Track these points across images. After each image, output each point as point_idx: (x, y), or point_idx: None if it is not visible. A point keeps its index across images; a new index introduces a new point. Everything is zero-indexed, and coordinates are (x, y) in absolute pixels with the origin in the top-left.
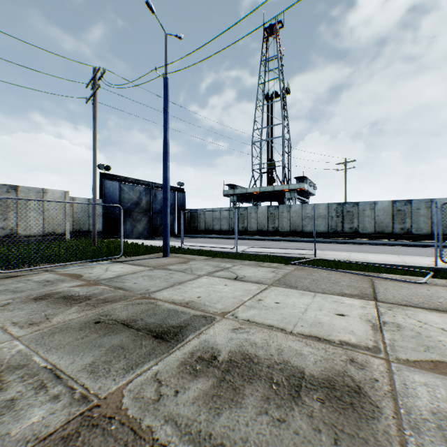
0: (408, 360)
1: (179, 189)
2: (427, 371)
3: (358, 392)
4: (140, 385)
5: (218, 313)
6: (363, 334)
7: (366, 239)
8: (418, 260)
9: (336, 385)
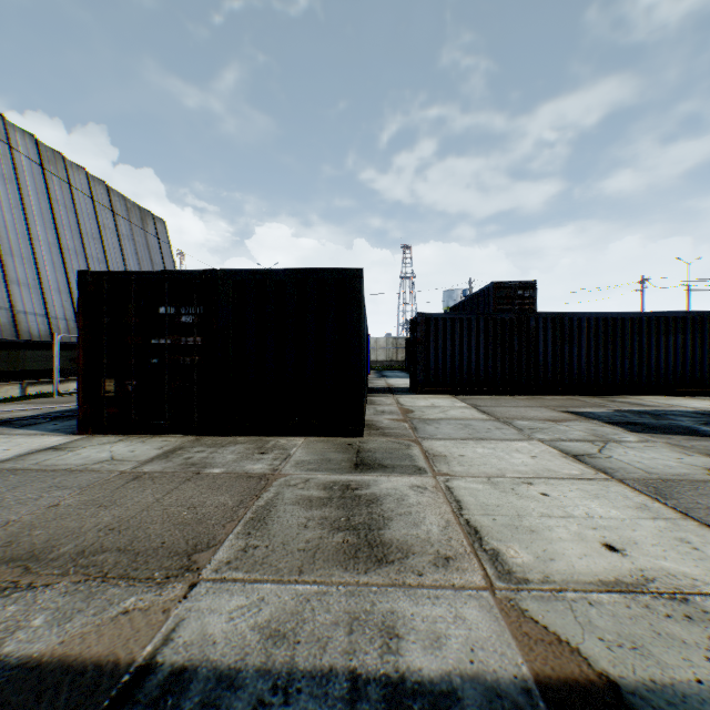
0: None
1: None
2: None
3: None
4: None
5: None
6: None
7: None
8: None
9: None
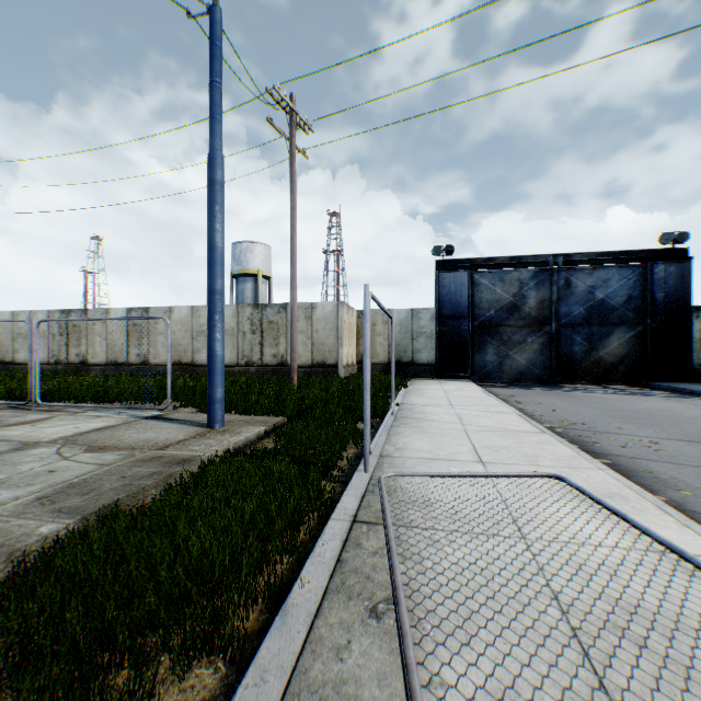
0: None
1: (661, 254)
2: None
3: None
4: None
5: None
6: None
7: None
8: None
9: None
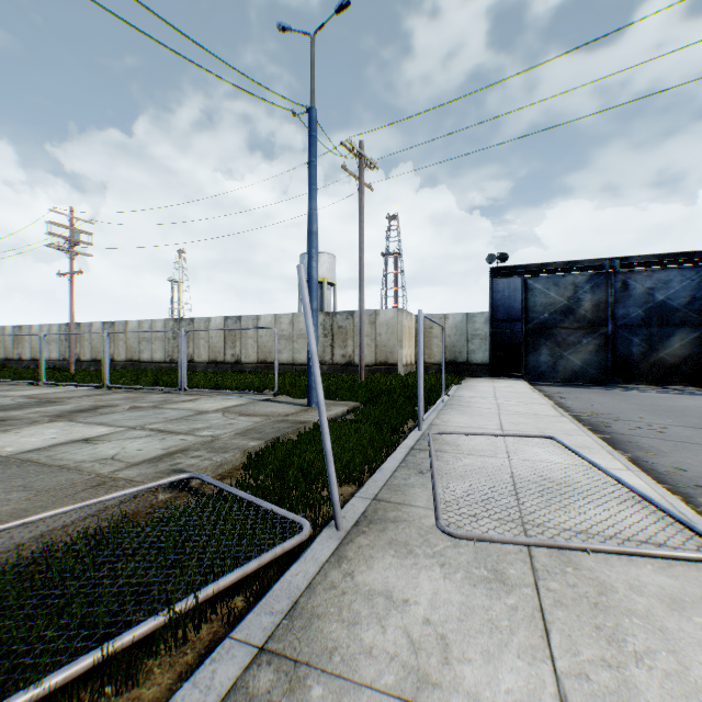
0: None
1: None
2: None
3: None
4: None
5: None
6: None
7: None
8: None
9: None
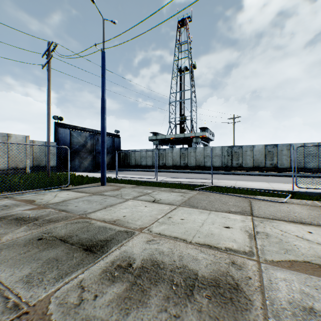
0: (273, 261)
1: (115, 135)
2: (286, 269)
3: (236, 288)
4: (66, 292)
5: (137, 228)
6: (242, 242)
7: (247, 171)
8: (282, 186)
9: (220, 284)
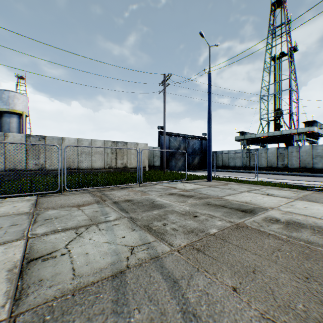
0: None
1: (203, 138)
2: None
3: None
4: (250, 222)
5: (267, 207)
6: None
7: None
8: None
9: None
